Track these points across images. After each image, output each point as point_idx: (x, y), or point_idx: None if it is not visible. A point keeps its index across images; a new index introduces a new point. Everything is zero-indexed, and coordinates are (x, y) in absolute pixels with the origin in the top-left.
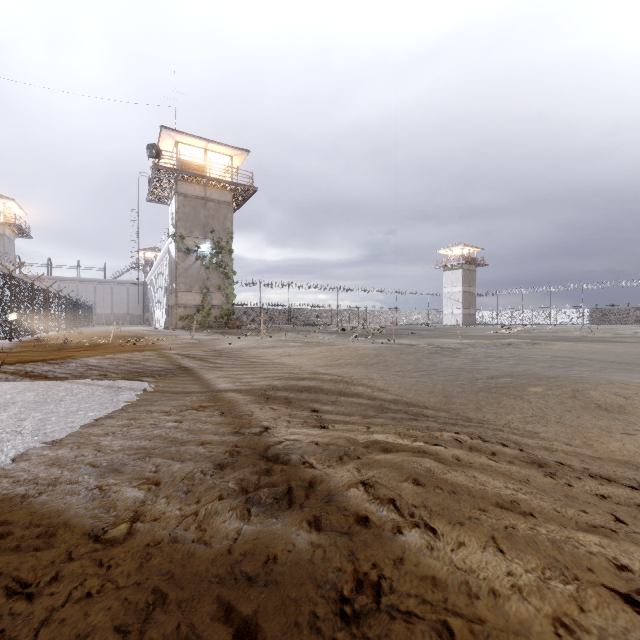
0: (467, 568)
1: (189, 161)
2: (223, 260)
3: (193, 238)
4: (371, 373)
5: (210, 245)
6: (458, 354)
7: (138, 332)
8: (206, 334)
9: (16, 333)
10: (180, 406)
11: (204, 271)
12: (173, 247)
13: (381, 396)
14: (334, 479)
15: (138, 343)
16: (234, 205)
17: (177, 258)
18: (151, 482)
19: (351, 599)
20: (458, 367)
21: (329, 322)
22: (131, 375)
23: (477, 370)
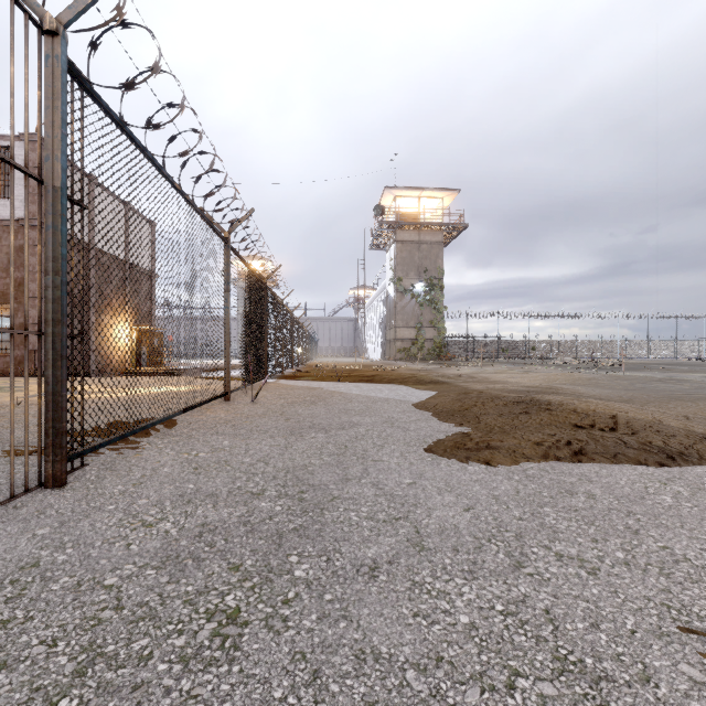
0: (580, 405)
1: (406, 212)
2: (435, 296)
3: (409, 279)
4: (579, 387)
5: (423, 284)
6: (684, 383)
7: (367, 362)
8: (425, 364)
9: (299, 361)
10: (464, 391)
11: (418, 308)
12: (392, 289)
13: (579, 394)
14: (546, 398)
15: (381, 370)
16: (443, 242)
17: (396, 298)
18: (481, 400)
19: (549, 409)
20: (669, 390)
21: (548, 355)
22: (414, 383)
23: (684, 392)
